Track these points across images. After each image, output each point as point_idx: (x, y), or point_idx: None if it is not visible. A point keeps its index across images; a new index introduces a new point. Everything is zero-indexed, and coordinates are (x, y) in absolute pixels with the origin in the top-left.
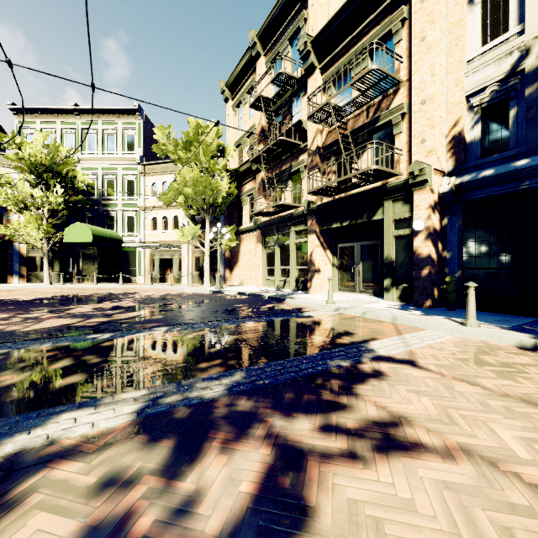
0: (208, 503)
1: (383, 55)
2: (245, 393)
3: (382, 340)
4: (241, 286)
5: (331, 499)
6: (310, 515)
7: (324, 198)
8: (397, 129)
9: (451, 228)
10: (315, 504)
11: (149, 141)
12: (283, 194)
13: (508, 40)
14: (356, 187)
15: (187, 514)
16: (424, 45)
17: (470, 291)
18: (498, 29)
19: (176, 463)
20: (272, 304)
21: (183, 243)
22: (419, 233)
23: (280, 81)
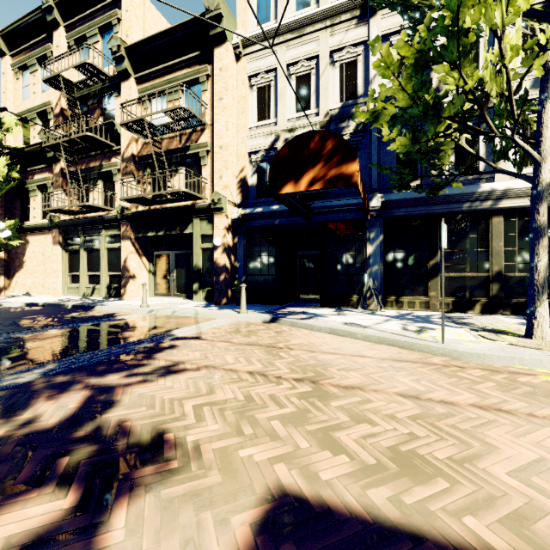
0: (46, 417)
1: (192, 98)
2: (61, 374)
3: (183, 328)
4: (29, 296)
5: (129, 396)
6: (116, 403)
7: (140, 206)
8: (203, 161)
9: (240, 245)
10: (120, 400)
11: None
12: (92, 193)
13: (270, 125)
14: (170, 201)
15: (31, 423)
16: (222, 104)
17: (243, 290)
18: (266, 115)
19: (10, 413)
20: (79, 312)
21: None
22: (218, 247)
23: (87, 70)
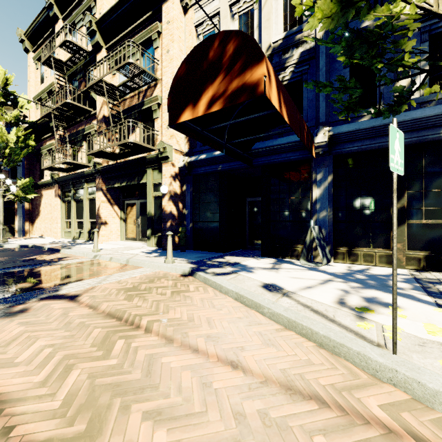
0: None
1: (140, 53)
2: None
3: (87, 280)
4: (39, 238)
5: None
6: None
7: (110, 161)
8: (155, 114)
9: (188, 193)
10: None
11: None
12: (79, 153)
13: None
14: (129, 154)
15: None
16: (169, 56)
17: (168, 238)
18: None
19: None
20: (40, 255)
21: None
22: (165, 195)
23: (70, 48)
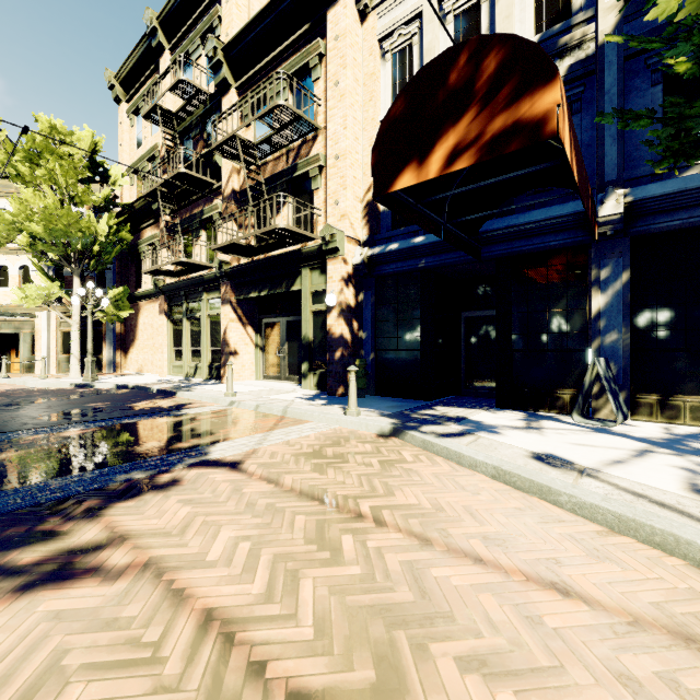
0: None
1: (294, 90)
2: None
3: (239, 439)
4: (137, 375)
5: None
6: None
7: (242, 259)
8: (315, 183)
9: (367, 305)
10: None
11: None
12: (195, 248)
13: None
14: (273, 247)
15: None
16: (338, 91)
17: (351, 376)
18: None
19: None
20: (151, 400)
21: (39, 309)
22: (332, 309)
23: (184, 91)
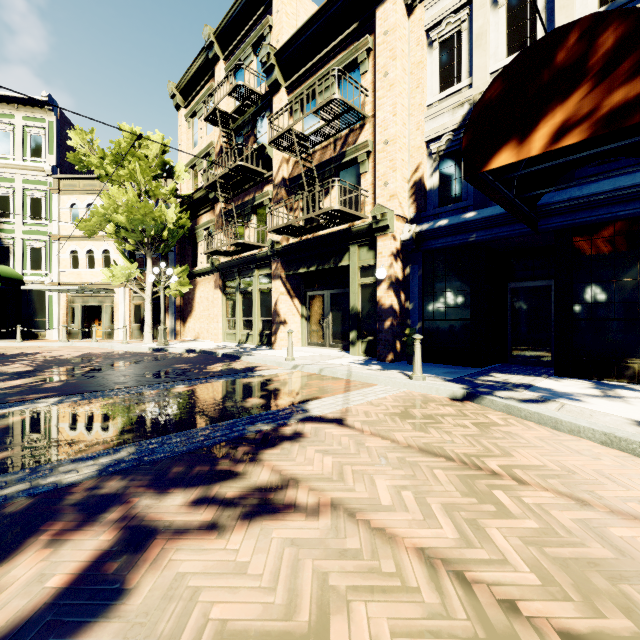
0: None
1: (347, 84)
2: (123, 472)
3: (325, 398)
4: (196, 341)
5: (158, 577)
6: (121, 599)
7: (291, 239)
8: (363, 167)
9: (413, 277)
10: (135, 586)
11: (66, 147)
12: (246, 231)
13: (461, 91)
14: (322, 227)
15: None
16: (387, 82)
17: (416, 343)
18: (453, 78)
19: None
20: (223, 363)
21: (117, 286)
22: (382, 282)
23: (240, 94)
